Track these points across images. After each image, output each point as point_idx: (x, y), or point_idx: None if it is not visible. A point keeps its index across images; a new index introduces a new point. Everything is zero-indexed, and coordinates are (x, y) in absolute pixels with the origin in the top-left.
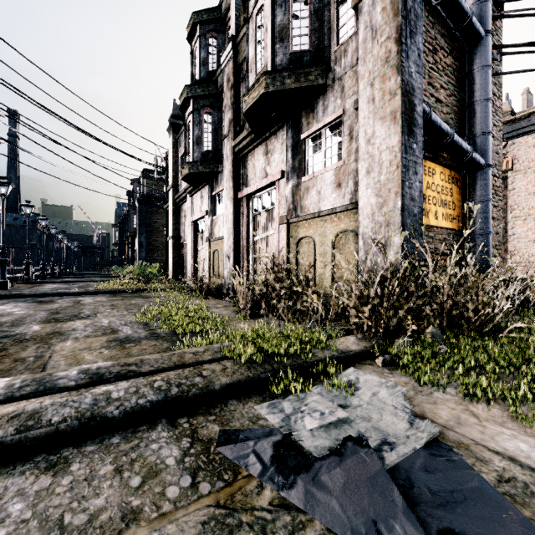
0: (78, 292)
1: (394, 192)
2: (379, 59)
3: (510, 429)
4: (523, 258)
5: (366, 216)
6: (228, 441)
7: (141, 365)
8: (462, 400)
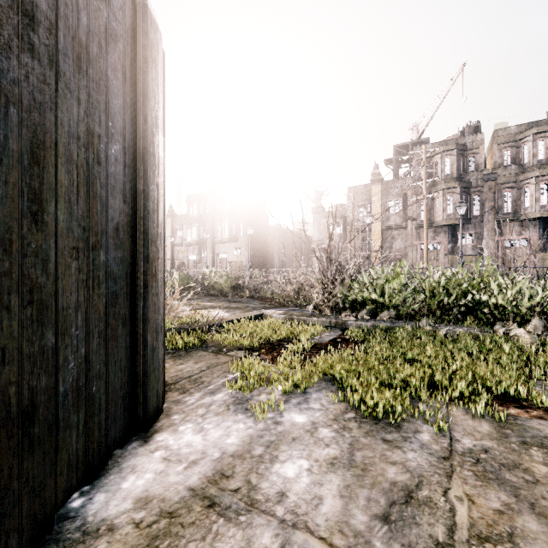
0: None
1: None
2: None
3: None
4: None
5: None
6: None
7: None
8: None
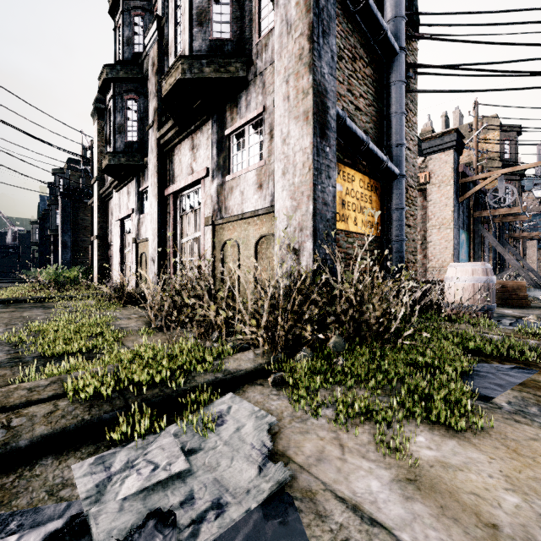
0: None
1: (306, 196)
2: (294, 56)
3: (370, 460)
4: (438, 263)
5: (282, 219)
6: None
7: None
8: (337, 425)
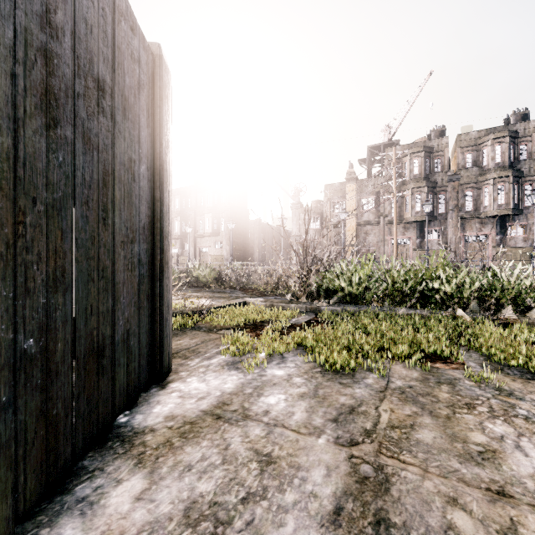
0: None
1: None
2: None
3: None
4: None
5: None
6: None
7: None
8: None
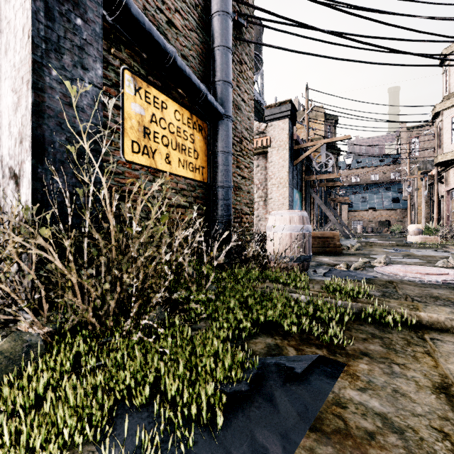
0: None
1: (25, 82)
2: None
3: None
4: None
5: (4, 127)
6: None
7: None
8: None
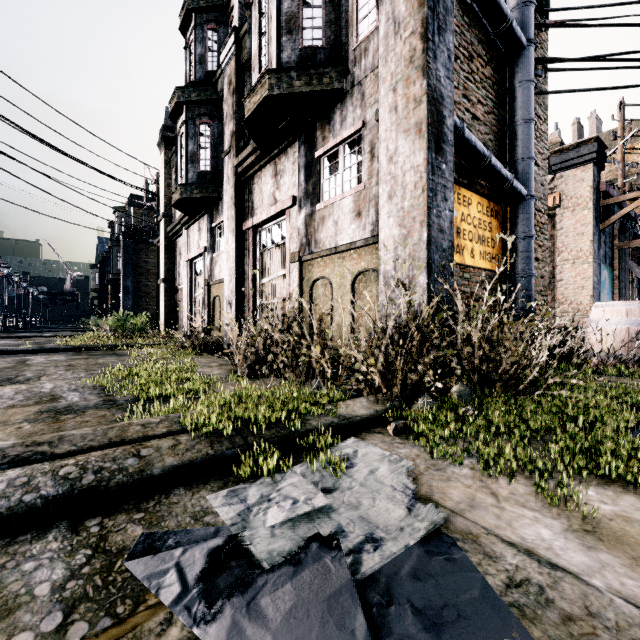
0: (29, 350)
1: (419, 221)
2: (403, 59)
3: (533, 510)
4: (572, 307)
5: (388, 250)
6: (147, 551)
7: (58, 444)
8: (482, 475)
